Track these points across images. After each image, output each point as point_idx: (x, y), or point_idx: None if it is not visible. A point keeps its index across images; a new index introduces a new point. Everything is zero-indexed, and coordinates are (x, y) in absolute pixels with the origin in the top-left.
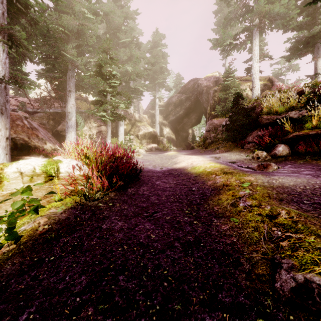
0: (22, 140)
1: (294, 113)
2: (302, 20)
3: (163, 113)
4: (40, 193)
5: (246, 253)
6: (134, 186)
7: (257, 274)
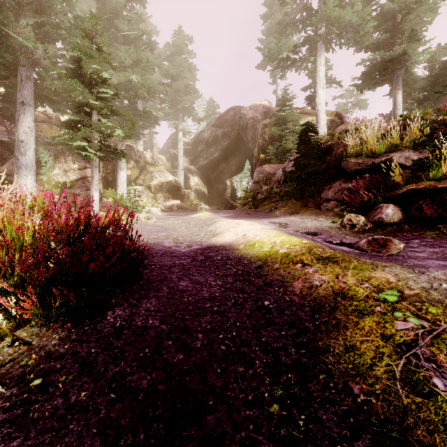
0: None
1: (398, 155)
2: (380, 37)
3: (189, 154)
4: None
5: None
6: (125, 301)
7: None
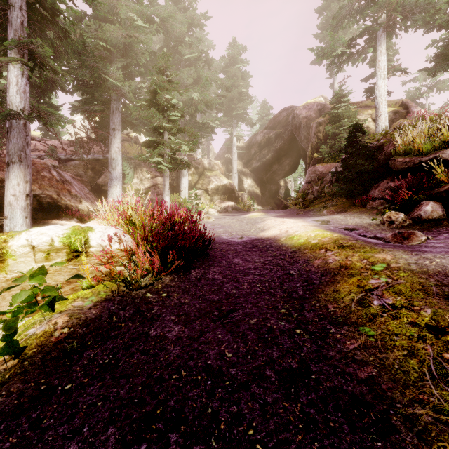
0: (49, 197)
1: (448, 152)
2: None
3: (243, 157)
4: (61, 277)
5: (401, 404)
6: (201, 266)
7: None
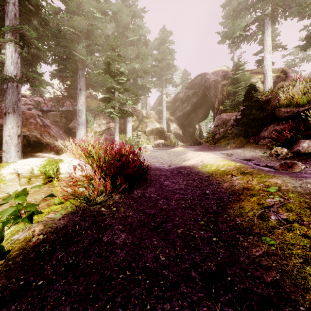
0: (34, 137)
1: None
2: None
3: (170, 109)
4: (39, 196)
5: (303, 307)
6: (141, 187)
7: None
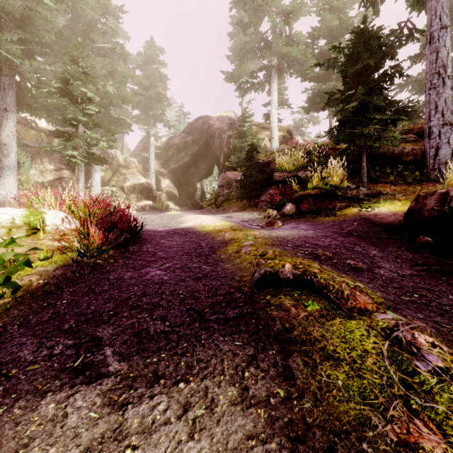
0: None
1: (302, 172)
2: (319, 72)
3: (160, 157)
4: (20, 250)
5: (239, 274)
6: (136, 244)
7: (243, 280)
